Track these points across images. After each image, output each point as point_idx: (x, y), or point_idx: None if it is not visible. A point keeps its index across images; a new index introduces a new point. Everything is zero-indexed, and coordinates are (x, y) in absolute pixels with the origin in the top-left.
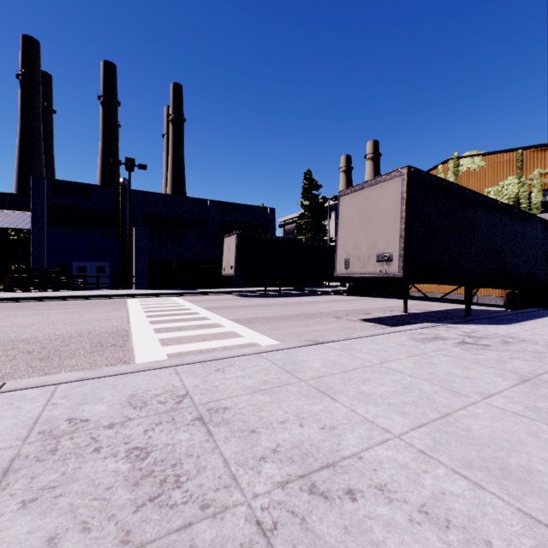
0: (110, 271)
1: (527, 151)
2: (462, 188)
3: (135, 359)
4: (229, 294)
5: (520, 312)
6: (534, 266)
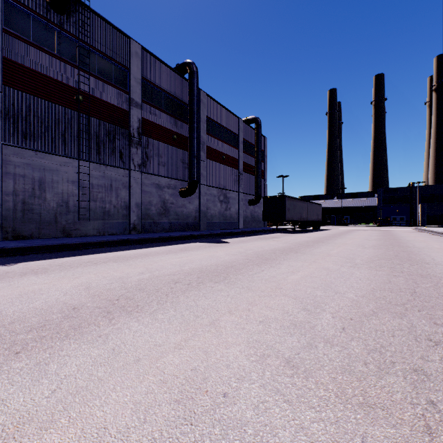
0: (405, 219)
1: None
2: None
3: None
4: None
5: None
6: None
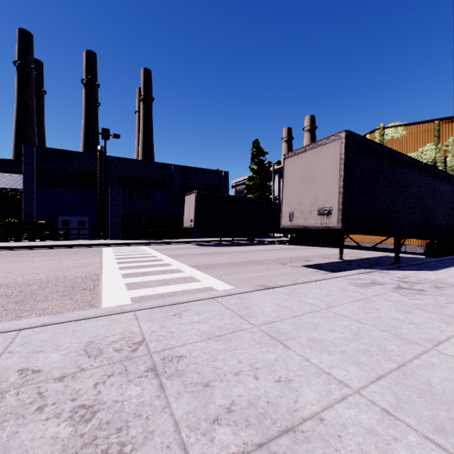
0: (89, 224)
1: (442, 122)
2: (392, 151)
3: (102, 302)
4: (189, 244)
5: (442, 259)
6: (453, 219)
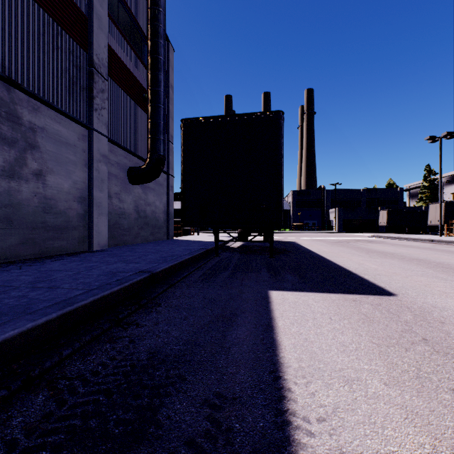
0: (317, 225)
1: None
2: None
3: None
4: (381, 233)
5: None
6: None
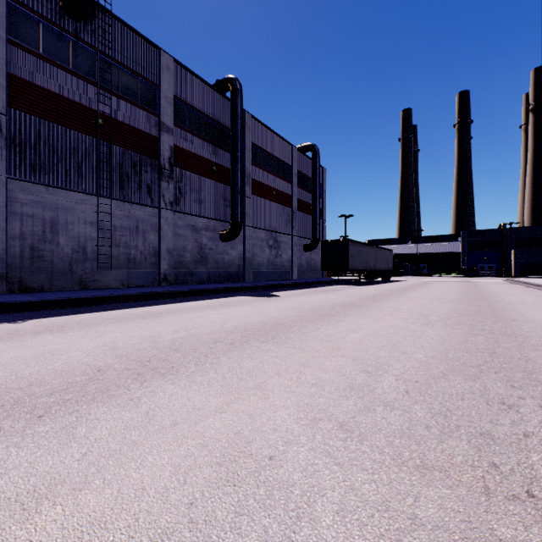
0: (495, 268)
1: None
2: None
3: None
4: None
5: None
6: None
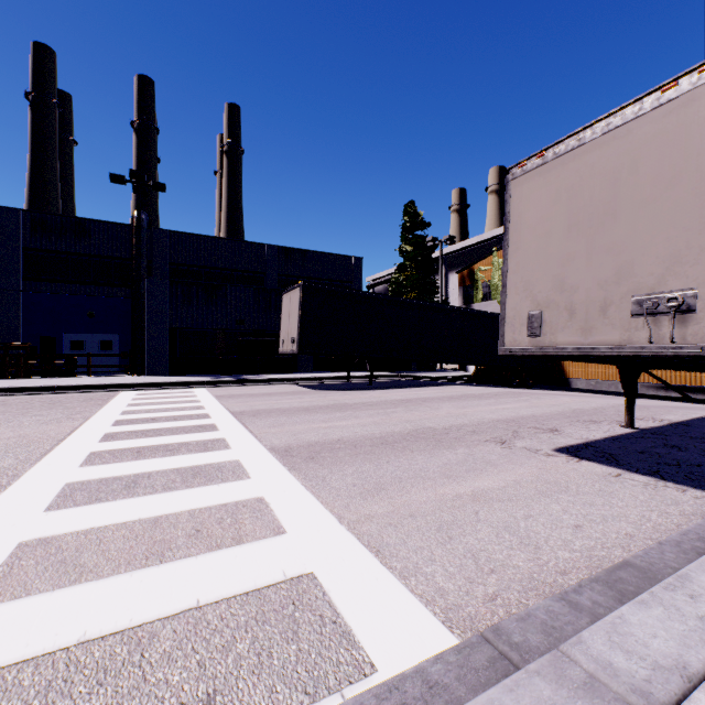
0: (119, 348)
1: None
2: None
3: None
4: (290, 384)
5: None
6: None
